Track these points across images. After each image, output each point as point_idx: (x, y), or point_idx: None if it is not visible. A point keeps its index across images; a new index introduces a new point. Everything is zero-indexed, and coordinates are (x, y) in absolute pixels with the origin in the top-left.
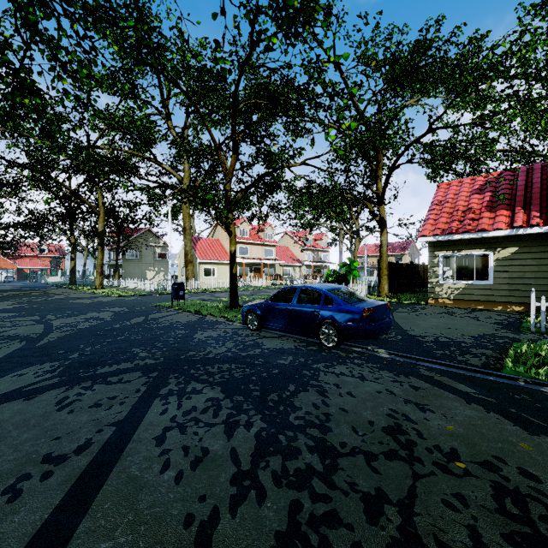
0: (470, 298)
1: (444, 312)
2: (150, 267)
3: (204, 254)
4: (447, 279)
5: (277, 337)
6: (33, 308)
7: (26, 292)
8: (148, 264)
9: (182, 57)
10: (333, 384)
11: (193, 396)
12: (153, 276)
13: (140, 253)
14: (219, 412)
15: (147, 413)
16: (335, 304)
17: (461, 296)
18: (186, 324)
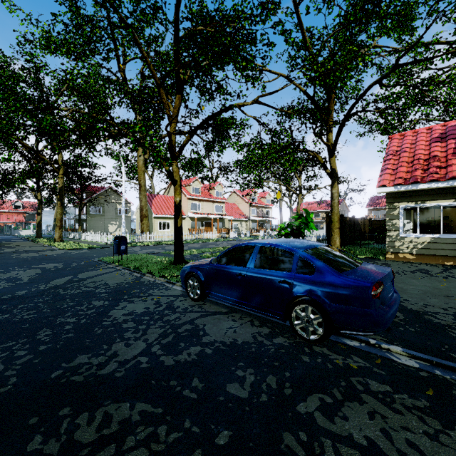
0: (436, 253)
1: (418, 271)
2: (112, 221)
3: (159, 210)
4: (407, 232)
5: (227, 314)
6: None
7: None
8: (110, 218)
9: None
10: None
11: None
12: (115, 230)
13: (103, 208)
14: None
15: None
16: (317, 272)
17: (425, 251)
18: (112, 289)
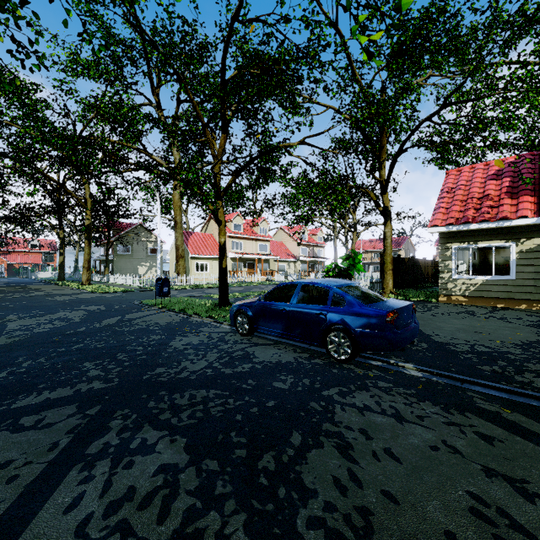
0: (488, 295)
1: (464, 312)
2: (142, 263)
3: (196, 249)
4: (460, 274)
5: (273, 345)
6: (0, 306)
7: (8, 288)
8: (140, 259)
9: (157, 4)
10: (359, 431)
11: (136, 461)
12: (145, 272)
13: (132, 248)
14: (172, 504)
15: (42, 509)
16: (347, 305)
17: (477, 293)
18: (164, 327)
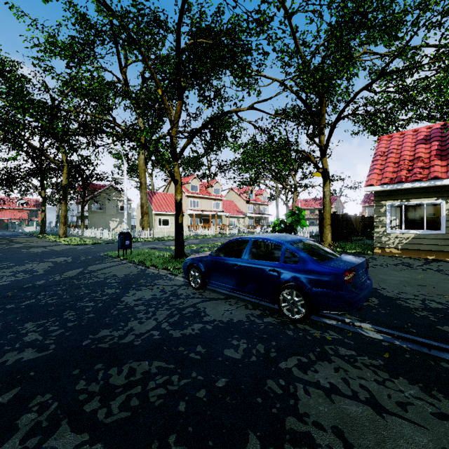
0: (420, 248)
1: (400, 264)
2: (113, 218)
3: (159, 207)
4: (393, 228)
5: (224, 300)
6: None
7: None
8: (111, 215)
9: None
10: (332, 432)
11: None
12: (116, 226)
13: (104, 205)
14: None
15: None
16: (301, 262)
17: (409, 246)
18: (121, 280)
